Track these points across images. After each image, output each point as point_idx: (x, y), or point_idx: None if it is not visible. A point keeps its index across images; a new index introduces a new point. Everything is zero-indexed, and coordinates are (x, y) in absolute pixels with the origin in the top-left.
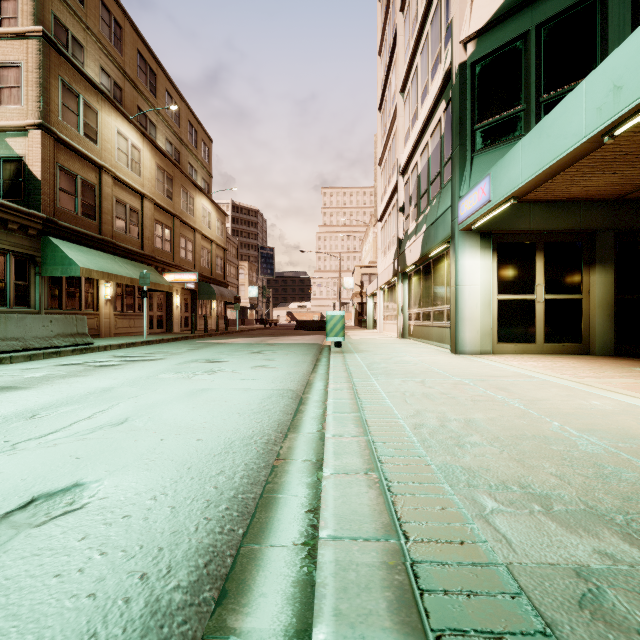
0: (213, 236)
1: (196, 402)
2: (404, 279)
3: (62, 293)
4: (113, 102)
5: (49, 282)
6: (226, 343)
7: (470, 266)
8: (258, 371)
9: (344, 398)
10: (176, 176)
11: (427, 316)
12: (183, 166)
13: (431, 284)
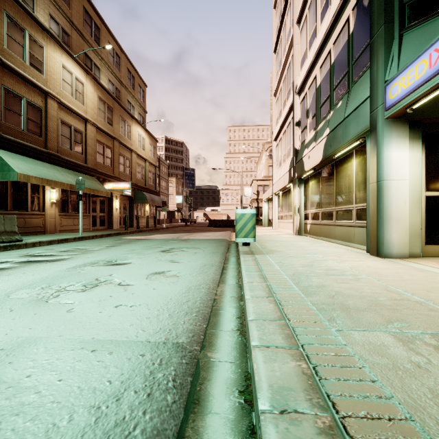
0: (146, 156)
1: None
2: (300, 184)
3: (8, 196)
4: (58, 41)
5: None
6: (147, 239)
7: (397, 158)
8: (151, 284)
9: None
10: (115, 108)
11: (328, 215)
12: (123, 102)
13: (333, 185)
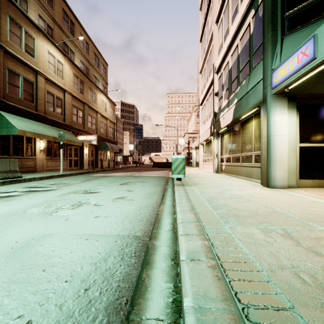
0: (108, 116)
1: (3, 272)
2: (218, 137)
3: (10, 145)
4: (45, 34)
5: (0, 139)
6: (109, 176)
7: (280, 121)
8: (116, 204)
9: (211, 297)
10: (85, 81)
11: (236, 159)
12: (90, 77)
13: (240, 138)
